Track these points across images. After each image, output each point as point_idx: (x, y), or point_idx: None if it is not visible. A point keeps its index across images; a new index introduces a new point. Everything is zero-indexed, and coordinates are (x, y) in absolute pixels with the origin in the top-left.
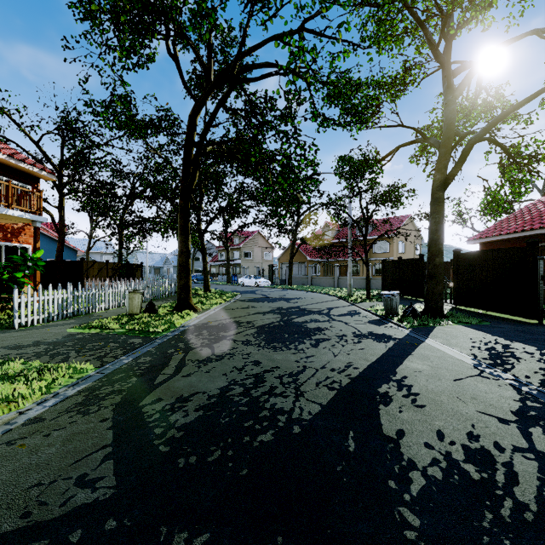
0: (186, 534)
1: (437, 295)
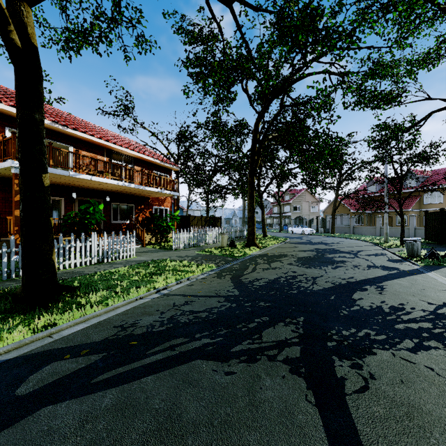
0: (263, 303)
1: None
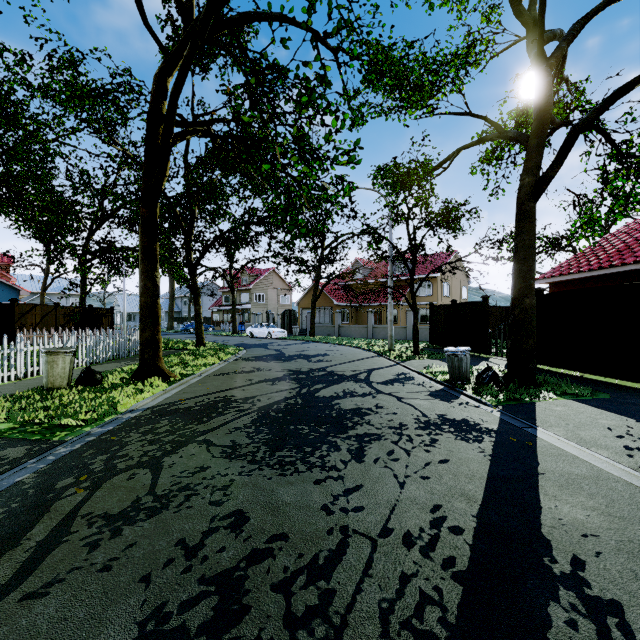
0: None
1: (527, 352)
